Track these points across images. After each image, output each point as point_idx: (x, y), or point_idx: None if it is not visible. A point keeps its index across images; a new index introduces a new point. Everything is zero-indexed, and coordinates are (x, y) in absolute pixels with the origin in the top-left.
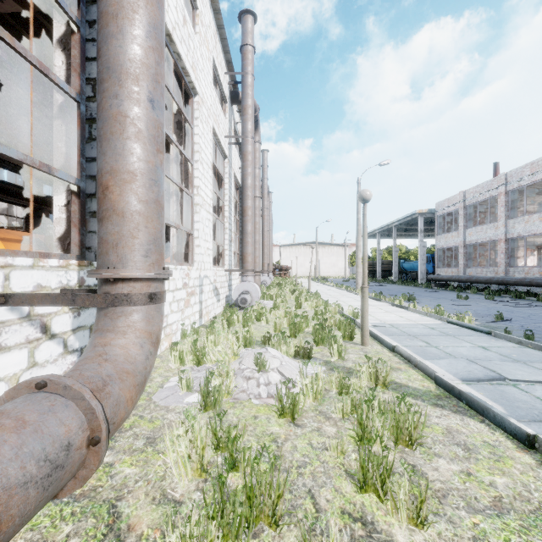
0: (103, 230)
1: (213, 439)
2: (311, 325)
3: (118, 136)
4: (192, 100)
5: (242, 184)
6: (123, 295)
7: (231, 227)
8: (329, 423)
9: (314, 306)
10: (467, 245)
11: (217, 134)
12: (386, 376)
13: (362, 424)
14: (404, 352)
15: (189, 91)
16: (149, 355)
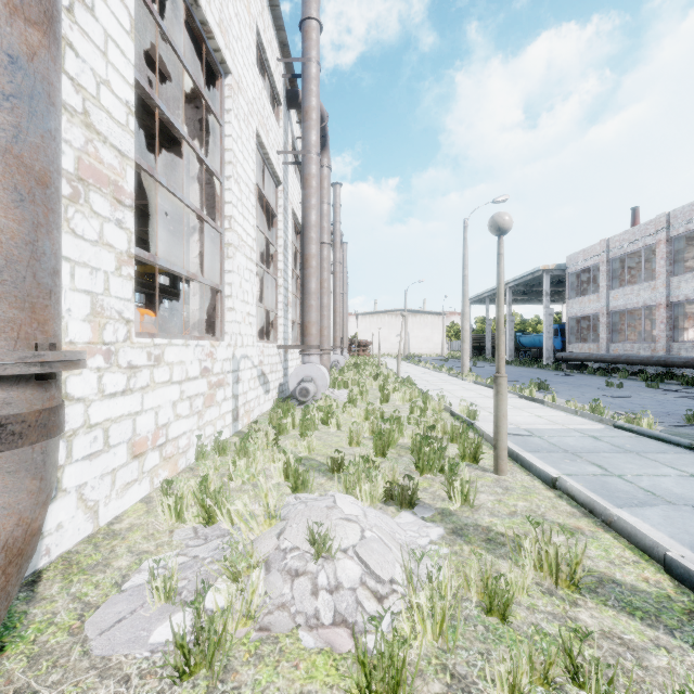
0: None
1: None
2: (406, 432)
3: None
4: (221, 82)
5: (303, 221)
6: None
7: (288, 285)
8: None
9: (408, 400)
10: (611, 312)
11: (264, 145)
12: (576, 564)
13: None
14: (578, 493)
15: (215, 67)
16: None
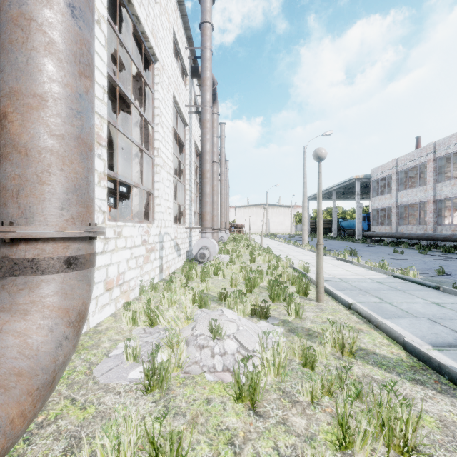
0: (1, 173)
1: (150, 449)
2: (265, 279)
3: (20, 46)
4: (153, 66)
5: (201, 149)
6: (25, 260)
7: (192, 189)
8: (296, 410)
9: (267, 261)
10: (399, 205)
11: (177, 102)
12: (353, 343)
13: (344, 425)
14: (362, 311)
15: (149, 57)
16: (63, 340)
